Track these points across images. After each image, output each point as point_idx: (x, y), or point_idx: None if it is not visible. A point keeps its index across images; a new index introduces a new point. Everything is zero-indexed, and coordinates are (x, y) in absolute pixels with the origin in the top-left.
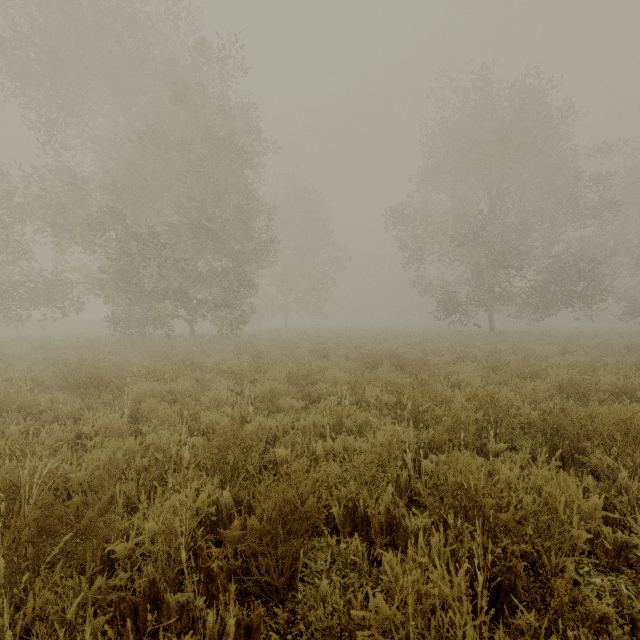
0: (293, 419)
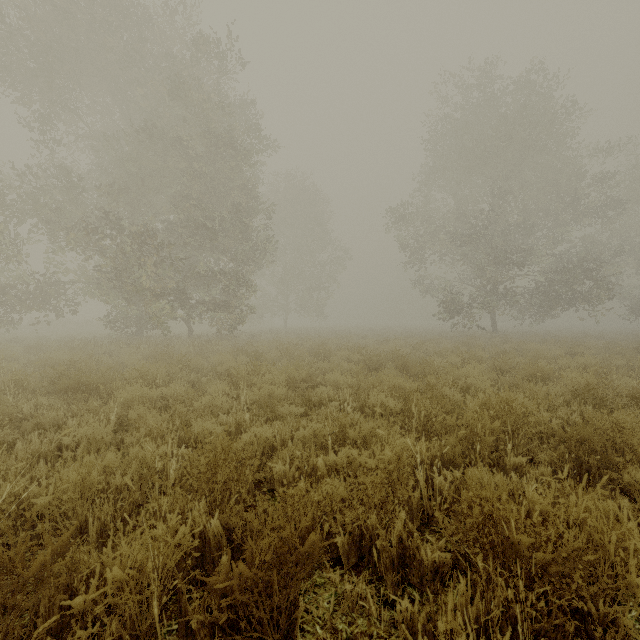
0: (292, 427)
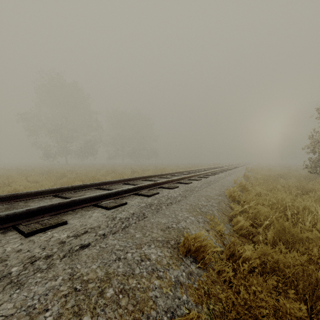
0: None
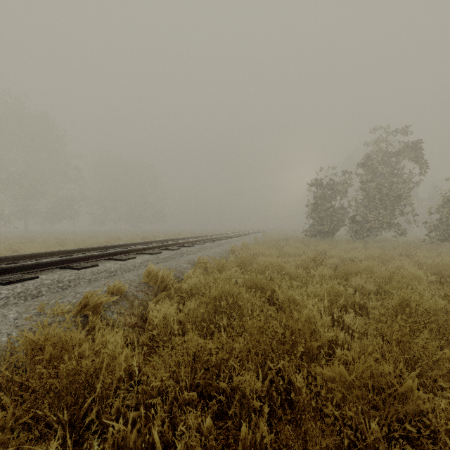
0: None
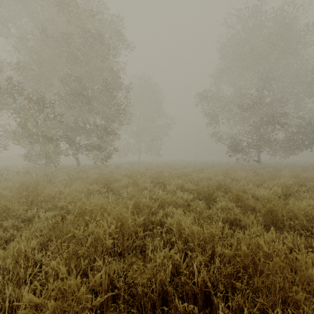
0: None
